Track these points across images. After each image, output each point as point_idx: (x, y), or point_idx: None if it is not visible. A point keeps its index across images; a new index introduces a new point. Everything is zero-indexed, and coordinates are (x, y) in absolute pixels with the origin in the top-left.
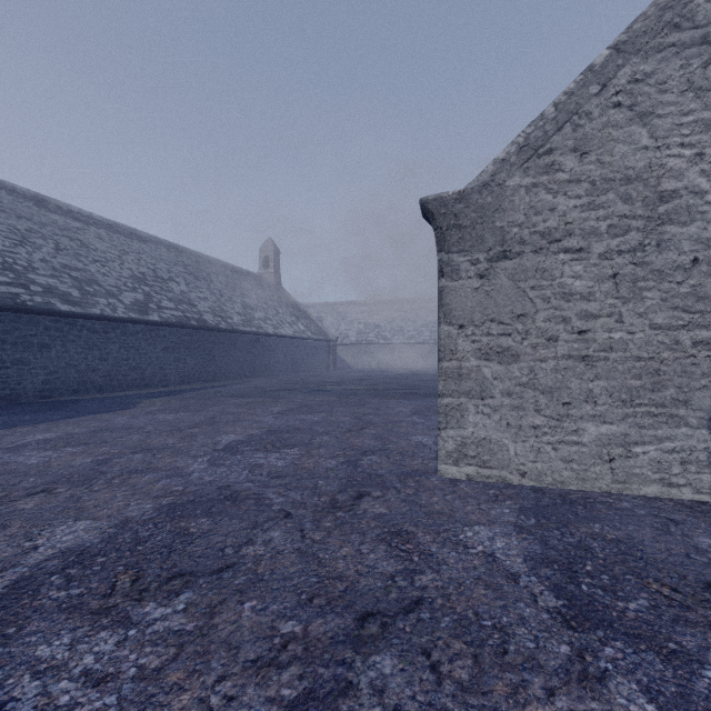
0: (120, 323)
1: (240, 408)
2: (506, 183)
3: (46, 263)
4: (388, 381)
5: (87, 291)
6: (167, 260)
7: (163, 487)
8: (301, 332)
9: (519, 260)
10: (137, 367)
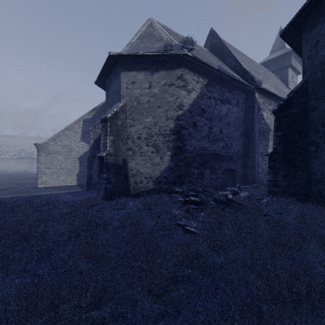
0: None
1: None
2: (49, 143)
3: None
4: (7, 176)
5: None
6: None
7: None
8: None
9: (51, 154)
10: None
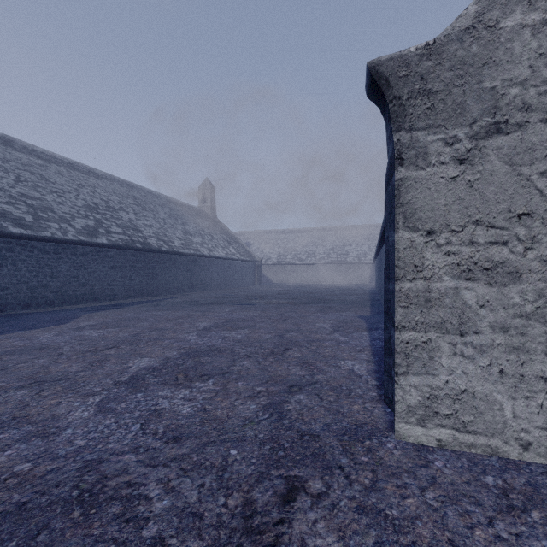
0: (70, 245)
1: (168, 323)
2: (499, 24)
3: (3, 192)
4: (304, 295)
5: (40, 217)
6: (119, 194)
7: (4, 463)
8: (232, 254)
9: (520, 134)
10: (86, 283)
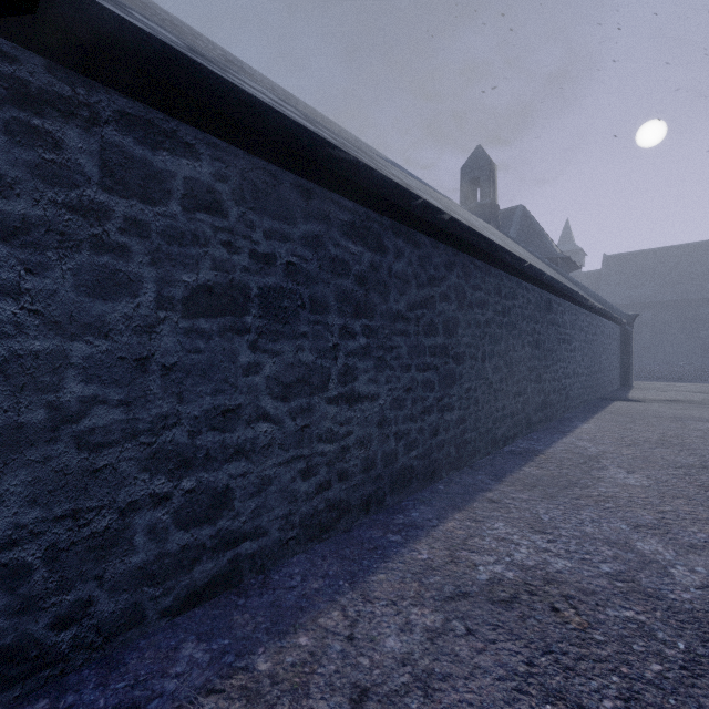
0: None
1: None
2: None
3: None
4: None
5: None
6: None
7: None
8: None
9: None
10: None
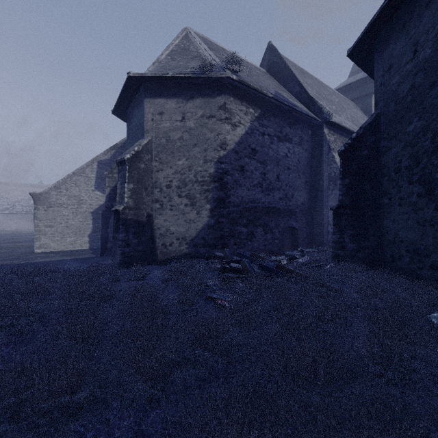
0: None
1: None
2: (51, 193)
3: None
4: None
5: None
6: None
7: None
8: None
9: (54, 208)
10: None
